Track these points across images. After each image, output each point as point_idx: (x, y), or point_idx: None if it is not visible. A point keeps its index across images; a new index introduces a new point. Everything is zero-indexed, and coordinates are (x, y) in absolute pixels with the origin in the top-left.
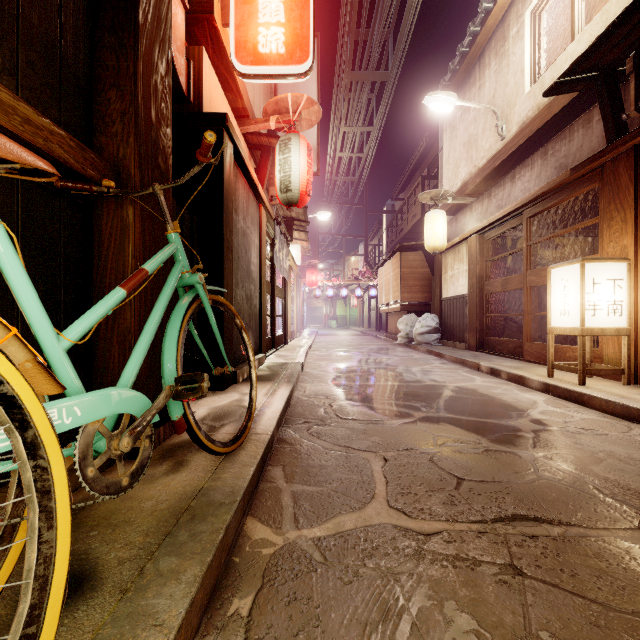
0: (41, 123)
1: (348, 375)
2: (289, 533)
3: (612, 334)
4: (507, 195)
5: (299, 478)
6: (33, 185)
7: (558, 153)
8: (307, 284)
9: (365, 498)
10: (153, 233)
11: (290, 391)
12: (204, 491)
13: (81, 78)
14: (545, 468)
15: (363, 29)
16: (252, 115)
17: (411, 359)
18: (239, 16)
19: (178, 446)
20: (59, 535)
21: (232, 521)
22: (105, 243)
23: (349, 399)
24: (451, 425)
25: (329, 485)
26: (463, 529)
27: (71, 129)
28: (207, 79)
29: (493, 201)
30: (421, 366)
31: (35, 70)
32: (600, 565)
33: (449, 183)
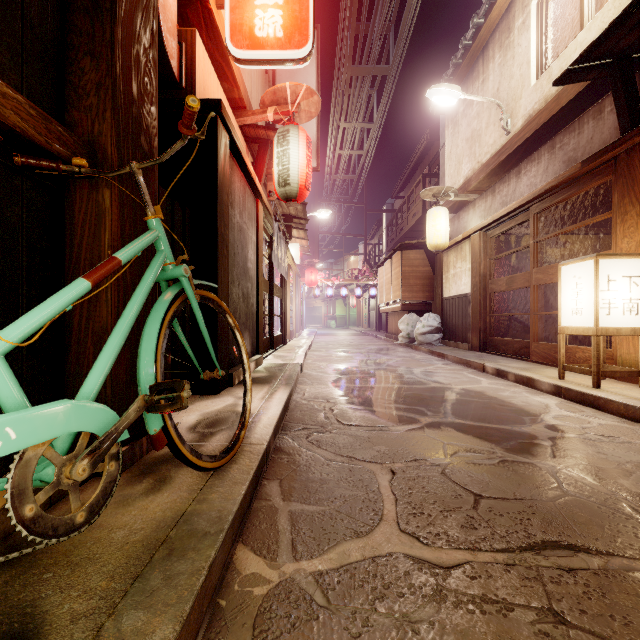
0: None
1: (349, 377)
2: (286, 566)
3: (628, 334)
4: (512, 191)
5: (297, 495)
6: None
7: (567, 146)
8: (306, 283)
9: (372, 520)
10: (134, 221)
11: (288, 394)
12: (187, 517)
13: (49, 43)
14: (570, 482)
15: (364, 22)
16: (249, 107)
17: (413, 360)
18: None
19: (162, 459)
20: None
21: (218, 556)
22: (78, 231)
23: (351, 403)
24: (461, 432)
25: (331, 504)
26: (488, 560)
27: (36, 99)
28: (201, 64)
29: (497, 197)
30: (424, 367)
31: None
32: None
33: (451, 180)
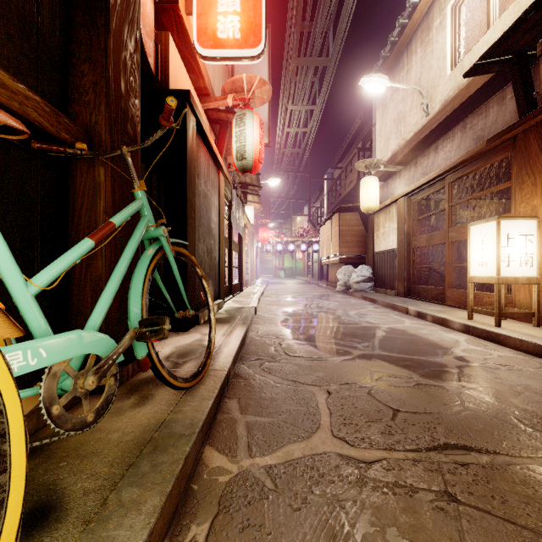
0: (16, 88)
1: (295, 318)
2: (243, 461)
3: (524, 282)
4: (431, 163)
5: (252, 410)
6: (11, 146)
7: (476, 127)
8: (260, 240)
9: (311, 428)
10: (122, 192)
11: (245, 332)
12: (166, 423)
13: (57, 52)
14: (470, 400)
15: (307, 21)
16: (212, 94)
17: (349, 304)
18: (200, 6)
19: (145, 381)
20: (13, 478)
21: (191, 451)
22: (79, 200)
23: (296, 339)
24: (385, 361)
25: (279, 416)
26: (400, 457)
27: (47, 97)
28: (173, 61)
29: (419, 169)
30: (357, 310)
31: (13, 42)
32: (527, 492)
33: (381, 154)
